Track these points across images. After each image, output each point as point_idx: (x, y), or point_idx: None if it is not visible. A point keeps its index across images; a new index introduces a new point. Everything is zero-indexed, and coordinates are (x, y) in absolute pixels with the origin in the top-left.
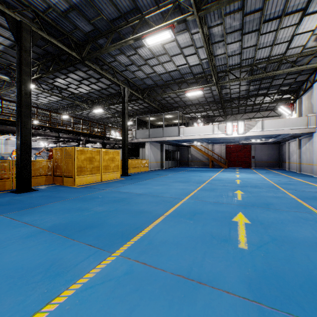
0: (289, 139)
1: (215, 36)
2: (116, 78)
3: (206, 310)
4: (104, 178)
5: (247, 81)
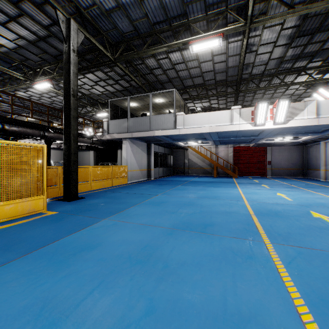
0: (328, 137)
1: None
2: None
3: None
4: None
5: (289, 37)
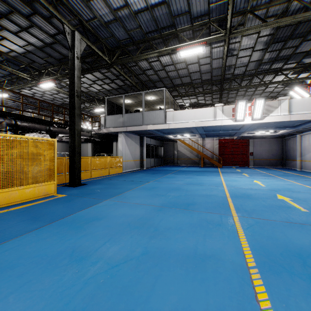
0: (303, 131)
1: None
2: (53, 6)
3: None
4: (3, 199)
5: (265, 43)
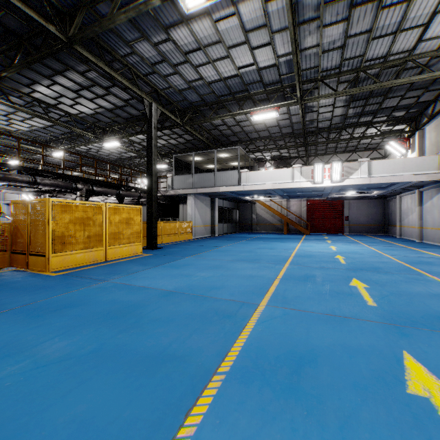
0: (402, 191)
1: (305, 9)
2: (136, 85)
3: None
4: (111, 254)
5: (345, 101)
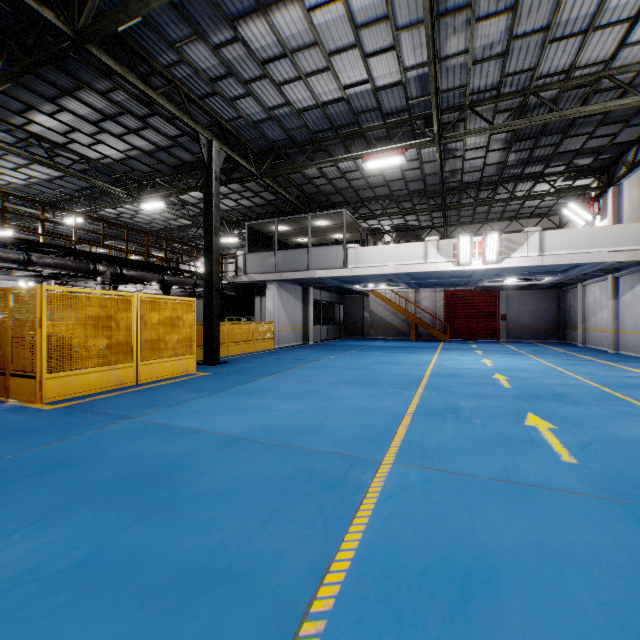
0: (586, 278)
1: None
2: (187, 112)
3: None
4: (146, 373)
5: (505, 141)
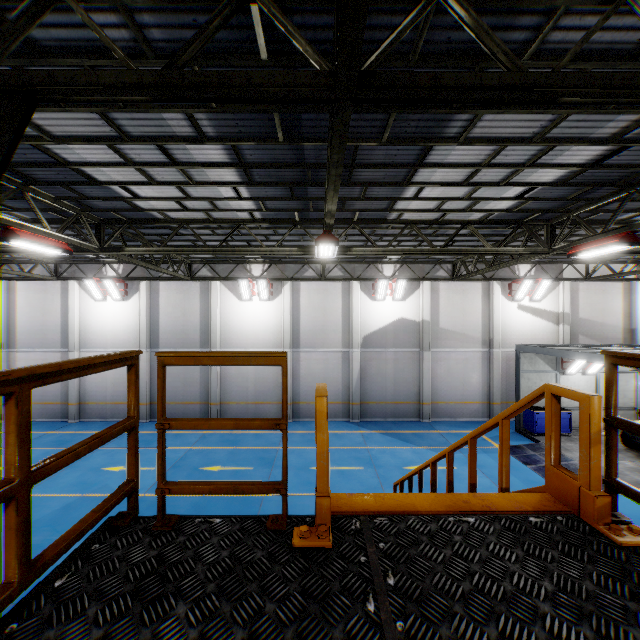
0: None
1: None
2: None
3: (67, 473)
4: None
5: None
